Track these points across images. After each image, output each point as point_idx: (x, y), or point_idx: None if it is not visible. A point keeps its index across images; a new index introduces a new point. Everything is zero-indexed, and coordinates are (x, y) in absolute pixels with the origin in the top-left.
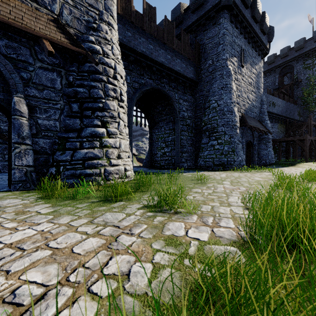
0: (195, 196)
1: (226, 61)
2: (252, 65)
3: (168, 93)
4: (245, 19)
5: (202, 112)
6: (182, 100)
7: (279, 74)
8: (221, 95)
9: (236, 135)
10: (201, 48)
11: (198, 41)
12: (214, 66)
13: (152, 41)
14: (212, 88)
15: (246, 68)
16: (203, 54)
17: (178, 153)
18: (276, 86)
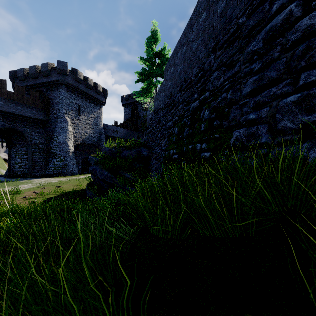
0: (0, 189)
1: (63, 114)
2: (90, 112)
3: (20, 129)
4: (80, 89)
5: (51, 140)
6: (35, 132)
7: (131, 108)
8: (60, 133)
9: (69, 156)
10: (50, 100)
11: (48, 95)
12: (57, 115)
13: (4, 99)
14: (56, 127)
15: (84, 115)
16: (51, 105)
17: (30, 167)
18: (130, 116)
